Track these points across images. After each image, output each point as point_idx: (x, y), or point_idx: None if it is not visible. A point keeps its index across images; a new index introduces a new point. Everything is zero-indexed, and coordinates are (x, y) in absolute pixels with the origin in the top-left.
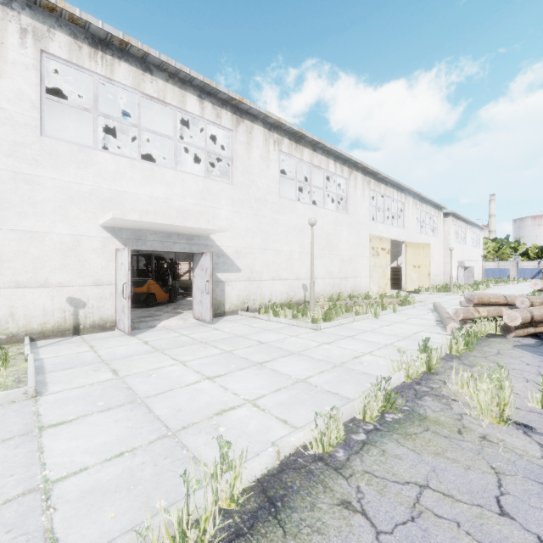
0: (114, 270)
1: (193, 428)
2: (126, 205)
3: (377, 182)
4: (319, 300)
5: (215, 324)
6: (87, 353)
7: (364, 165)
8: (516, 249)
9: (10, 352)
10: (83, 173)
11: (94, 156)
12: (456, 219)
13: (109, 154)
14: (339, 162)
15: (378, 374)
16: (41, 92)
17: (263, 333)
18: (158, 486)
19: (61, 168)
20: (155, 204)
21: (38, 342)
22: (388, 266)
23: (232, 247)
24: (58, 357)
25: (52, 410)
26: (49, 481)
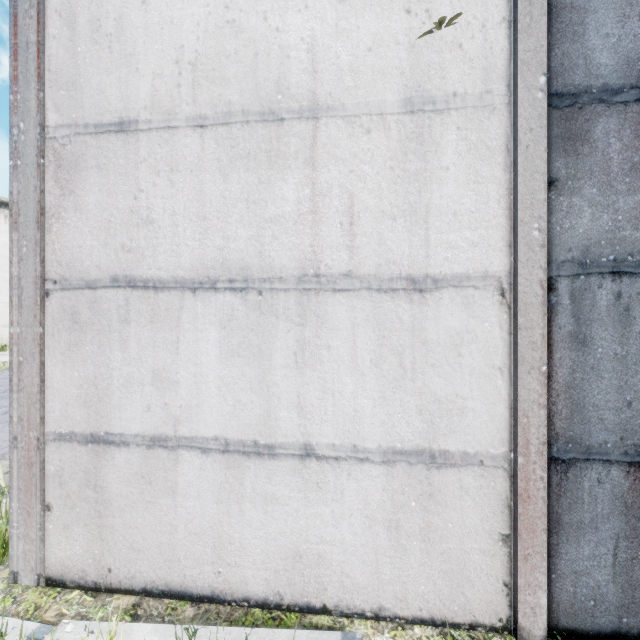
0: None
1: None
2: None
3: None
4: None
5: None
6: None
7: None
8: None
9: None
10: None
11: None
12: None
13: None
14: None
15: None
16: None
17: None
18: None
19: None
20: None
21: None
22: None
23: None
24: None
25: None
26: None
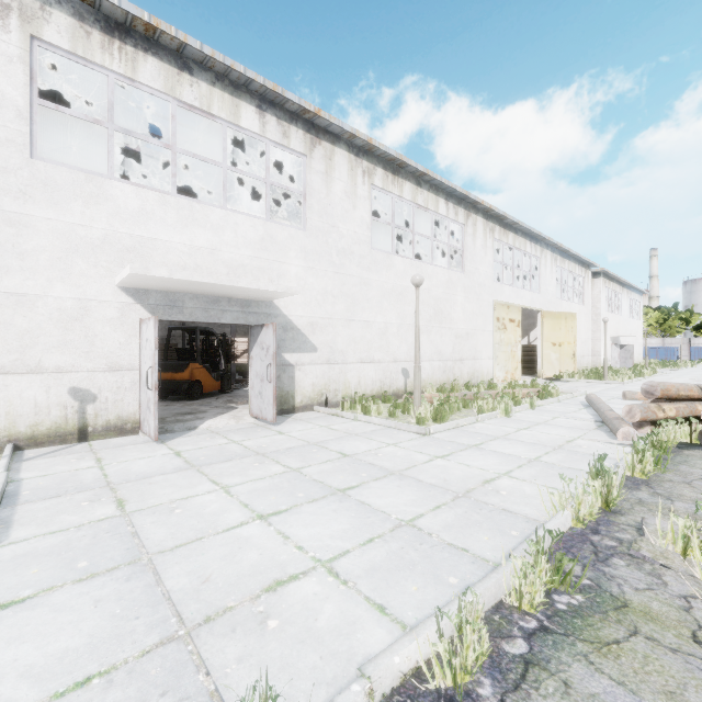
0: (137, 349)
1: (224, 621)
2: (155, 258)
3: (504, 230)
4: (425, 391)
5: (281, 425)
6: (90, 470)
7: (486, 205)
8: (687, 321)
9: None
10: (93, 212)
11: (109, 188)
12: (609, 280)
13: (131, 186)
14: (453, 201)
15: (527, 512)
16: (31, 95)
17: (347, 440)
18: None
19: (60, 204)
20: (196, 256)
21: (26, 452)
22: (518, 344)
23: (305, 317)
24: (46, 477)
25: (1, 576)
26: None
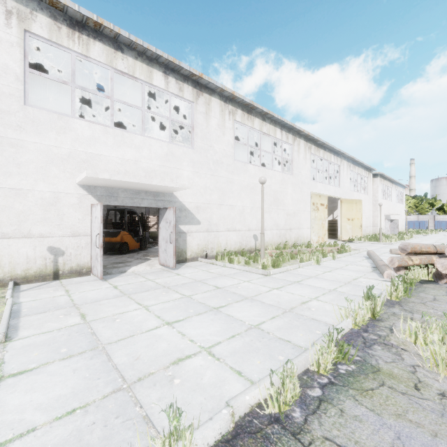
0: (89, 222)
1: (149, 380)
2: (100, 166)
3: (317, 148)
4: (267, 248)
5: (178, 270)
6: (62, 297)
7: (306, 132)
8: (433, 205)
9: None
10: (62, 138)
11: (72, 123)
12: (383, 179)
13: (85, 122)
14: (285, 130)
15: (326, 320)
16: (24, 66)
17: (219, 279)
18: None
19: (42, 133)
20: (126, 165)
21: (21, 286)
22: (326, 219)
23: (193, 203)
24: (36, 301)
25: (16, 357)
26: None
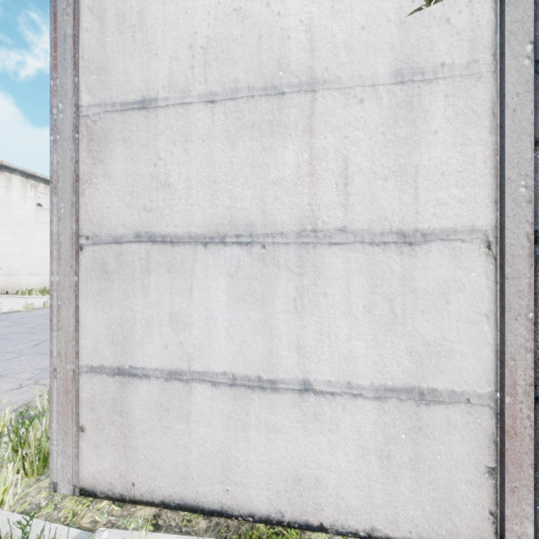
0: None
1: None
2: None
3: None
4: None
5: None
6: None
7: None
8: None
9: None
10: None
11: None
12: None
13: None
14: None
15: None
16: None
17: (16, 301)
18: None
19: None
20: None
21: None
22: None
23: None
24: None
25: None
26: None
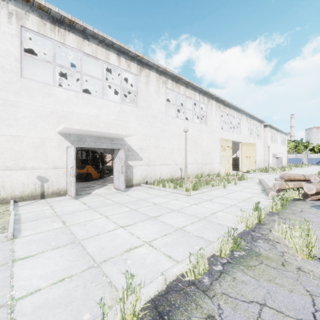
0: (65, 159)
1: (111, 261)
2: (73, 120)
3: (224, 106)
4: (189, 177)
5: (127, 192)
6: (48, 210)
7: (216, 96)
8: (307, 147)
9: (1, 209)
10: (47, 100)
11: (53, 90)
12: (271, 128)
13: (63, 89)
14: (202, 94)
15: (228, 224)
16: (21, 51)
17: (156, 198)
18: (85, 303)
19: (33, 97)
20: (91, 119)
21: (19, 203)
22: (231, 157)
23: (137, 145)
24: (30, 213)
25: (22, 248)
26: (14, 299)
